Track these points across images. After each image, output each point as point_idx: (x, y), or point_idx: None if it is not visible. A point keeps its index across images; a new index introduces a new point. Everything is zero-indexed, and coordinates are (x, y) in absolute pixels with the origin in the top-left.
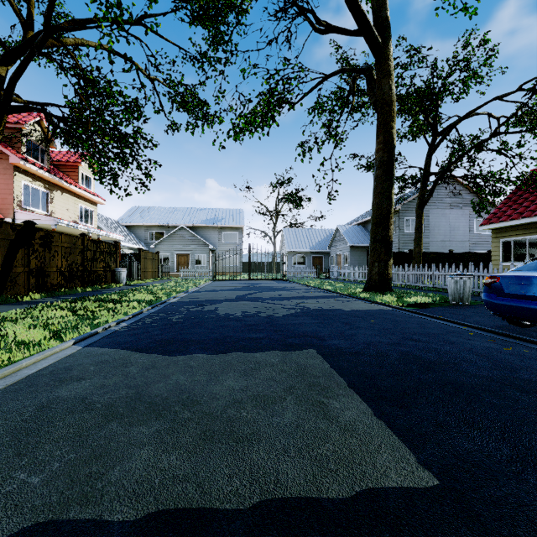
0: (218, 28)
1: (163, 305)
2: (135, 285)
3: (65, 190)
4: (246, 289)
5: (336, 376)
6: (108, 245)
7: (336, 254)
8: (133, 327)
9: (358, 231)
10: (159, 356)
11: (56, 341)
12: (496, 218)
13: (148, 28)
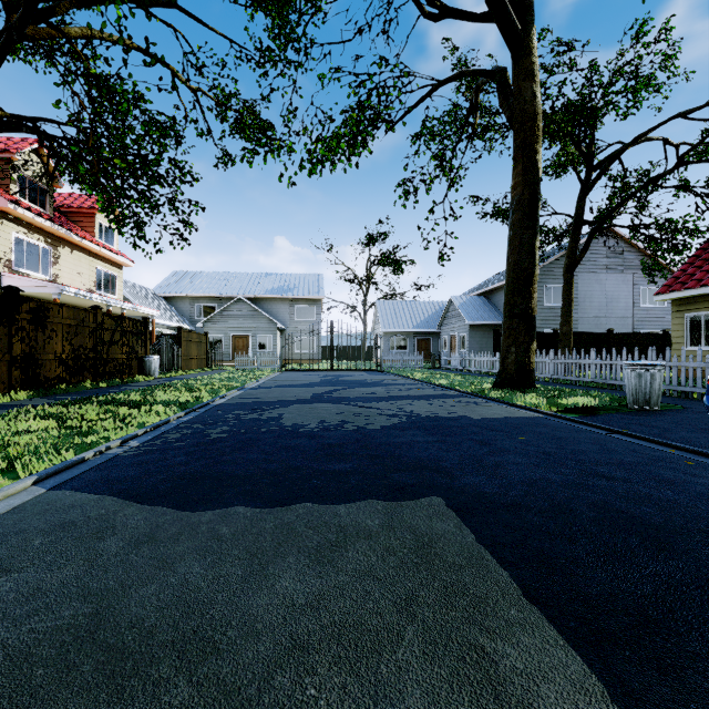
0: (286, 16)
1: (203, 410)
2: (171, 378)
3: (75, 247)
4: (326, 385)
5: (492, 565)
6: (134, 322)
7: (448, 335)
8: (146, 449)
9: (479, 303)
10: (169, 511)
11: (8, 478)
12: (679, 284)
13: (186, 12)
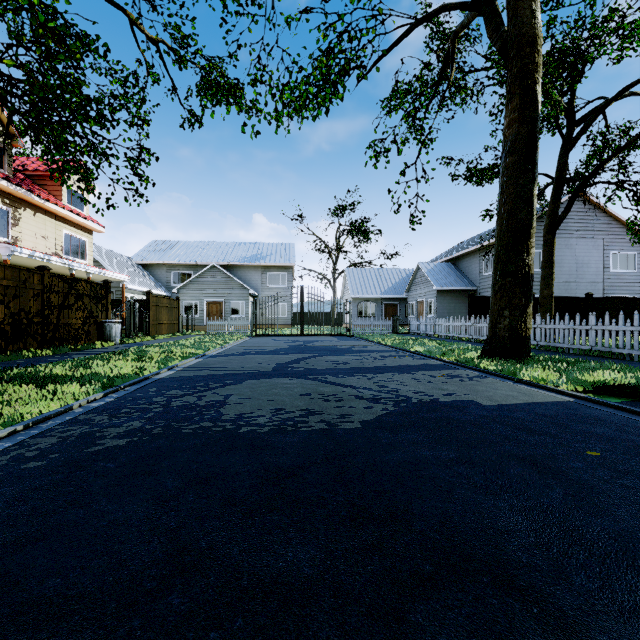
0: None
1: (134, 388)
2: (133, 344)
3: (39, 210)
4: (293, 352)
5: None
6: (92, 286)
7: (416, 301)
8: None
9: (447, 270)
10: None
11: None
12: None
13: None
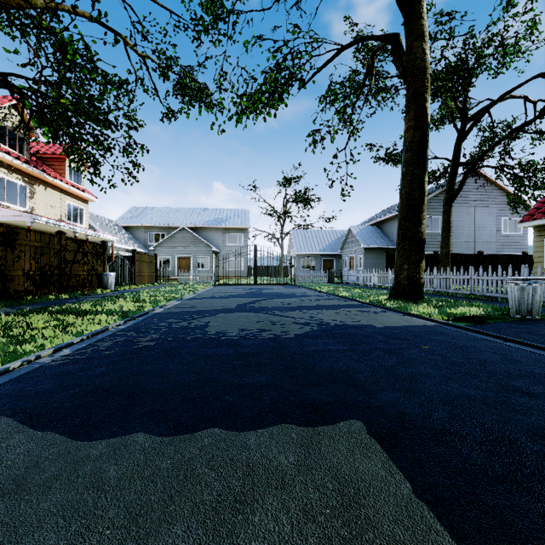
0: None
1: (141, 318)
2: (125, 291)
3: (49, 185)
4: (249, 296)
5: (446, 544)
6: (94, 245)
7: (348, 257)
8: (74, 358)
9: (373, 231)
10: (60, 440)
11: None
12: (540, 213)
13: None
